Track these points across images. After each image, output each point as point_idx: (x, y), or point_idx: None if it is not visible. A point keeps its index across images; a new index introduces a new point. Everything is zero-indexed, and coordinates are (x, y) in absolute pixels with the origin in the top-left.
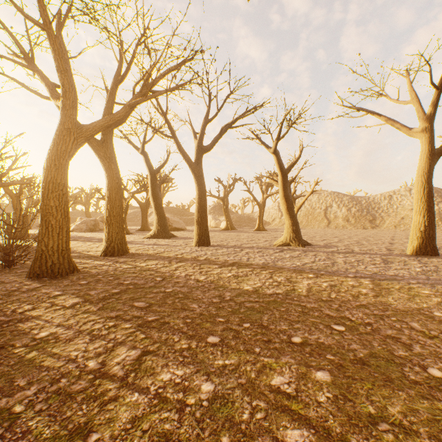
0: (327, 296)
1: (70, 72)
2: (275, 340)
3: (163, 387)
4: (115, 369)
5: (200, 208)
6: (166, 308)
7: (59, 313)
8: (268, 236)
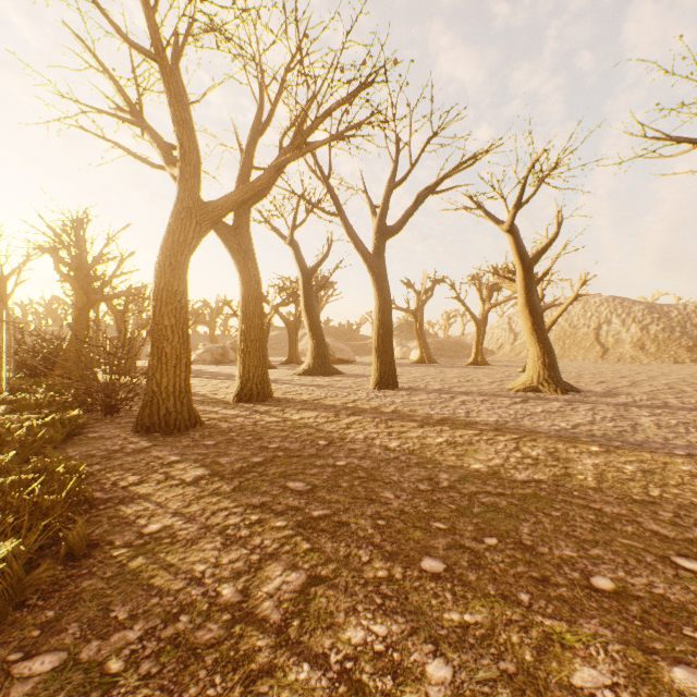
0: (642, 493)
1: (191, 123)
2: (557, 579)
3: (352, 659)
4: (266, 608)
5: (382, 327)
6: (340, 495)
7: (176, 492)
8: (495, 374)
